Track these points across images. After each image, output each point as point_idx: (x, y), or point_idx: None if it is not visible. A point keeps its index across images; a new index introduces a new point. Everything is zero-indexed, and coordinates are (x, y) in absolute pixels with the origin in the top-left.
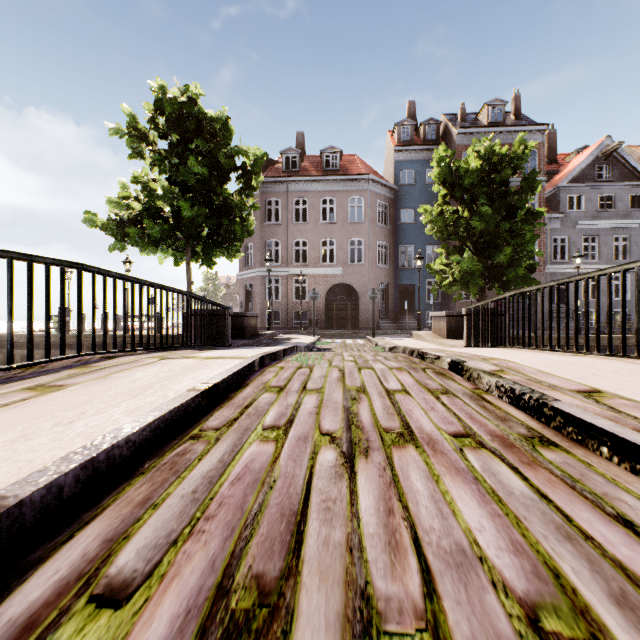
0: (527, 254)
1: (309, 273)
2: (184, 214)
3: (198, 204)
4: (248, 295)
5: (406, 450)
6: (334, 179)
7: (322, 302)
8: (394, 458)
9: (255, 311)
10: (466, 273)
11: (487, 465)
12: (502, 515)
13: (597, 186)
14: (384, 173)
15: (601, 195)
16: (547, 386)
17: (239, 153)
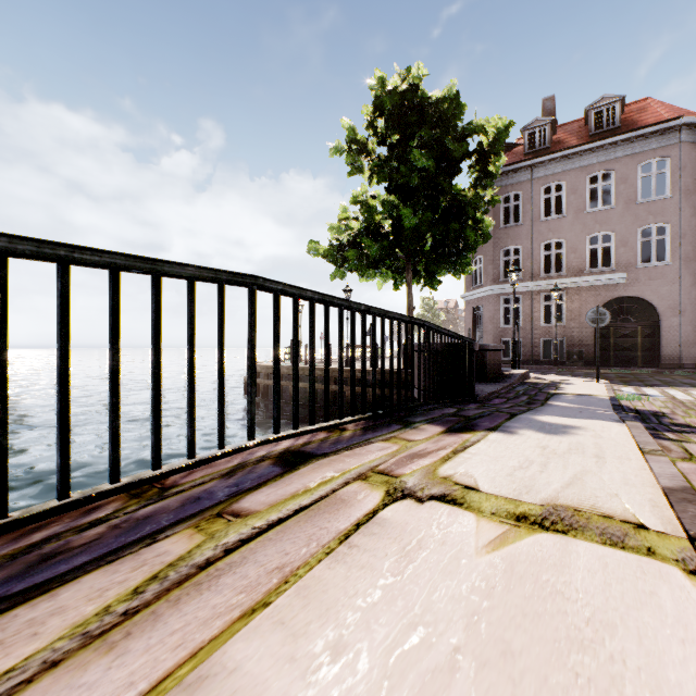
0: None
1: (566, 286)
2: (405, 224)
3: (421, 209)
4: (476, 320)
5: None
6: (611, 142)
7: (589, 326)
8: None
9: (485, 340)
10: None
11: None
12: None
13: None
14: None
15: None
16: None
17: (473, 132)
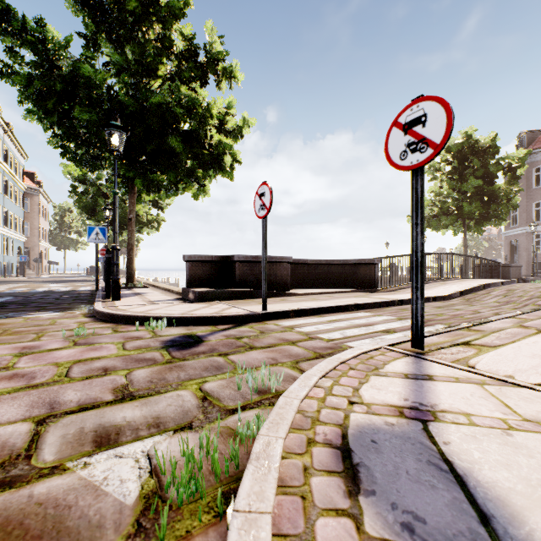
0: None
1: None
2: (465, 209)
3: (474, 201)
4: (512, 249)
5: None
6: None
7: None
8: None
9: (520, 262)
10: None
11: None
12: None
13: None
14: None
15: None
16: None
17: (504, 159)
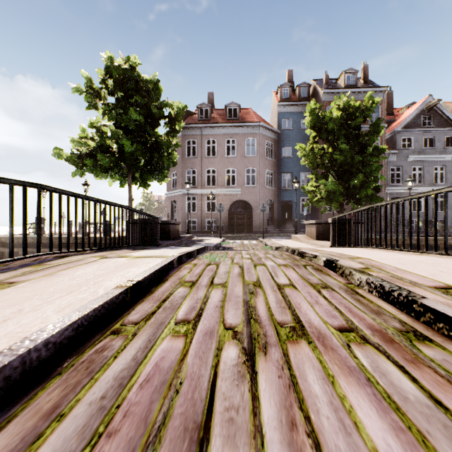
0: (374, 179)
1: (217, 192)
2: (126, 149)
3: (136, 142)
4: (173, 208)
5: (300, 346)
6: (235, 125)
7: (226, 213)
8: (290, 355)
9: (178, 220)
10: (330, 192)
11: (375, 363)
12: (405, 429)
13: (422, 131)
14: (270, 121)
15: (425, 137)
16: (409, 283)
17: (166, 106)
